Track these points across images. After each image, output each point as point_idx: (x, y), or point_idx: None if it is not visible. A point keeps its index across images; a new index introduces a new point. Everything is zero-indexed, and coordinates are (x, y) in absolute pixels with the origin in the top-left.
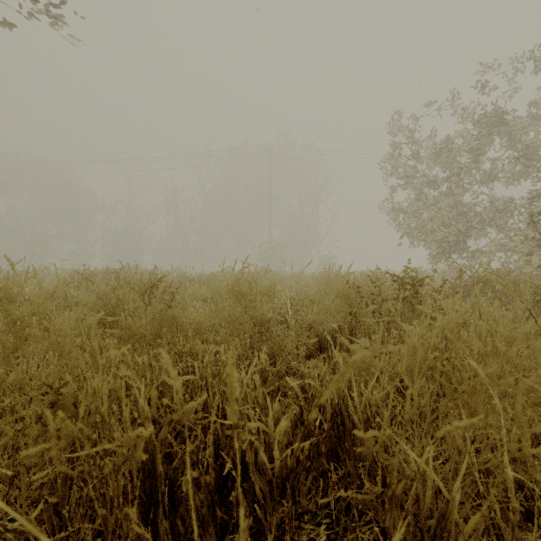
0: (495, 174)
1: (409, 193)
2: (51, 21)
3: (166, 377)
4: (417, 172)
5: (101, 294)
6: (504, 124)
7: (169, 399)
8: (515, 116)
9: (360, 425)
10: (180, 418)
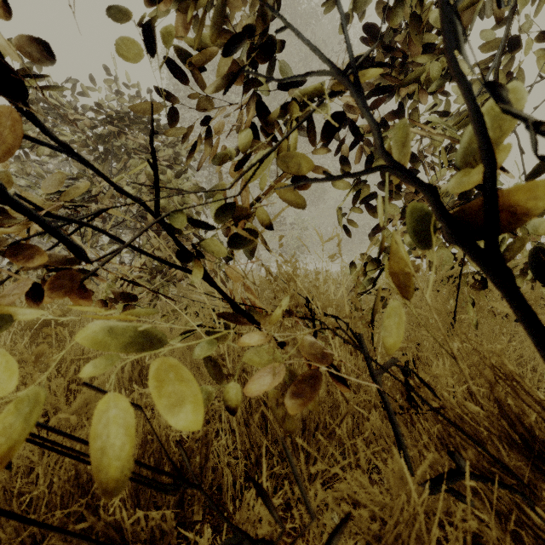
0: None
1: None
2: None
3: None
4: None
5: None
6: None
7: None
8: None
9: None
10: None
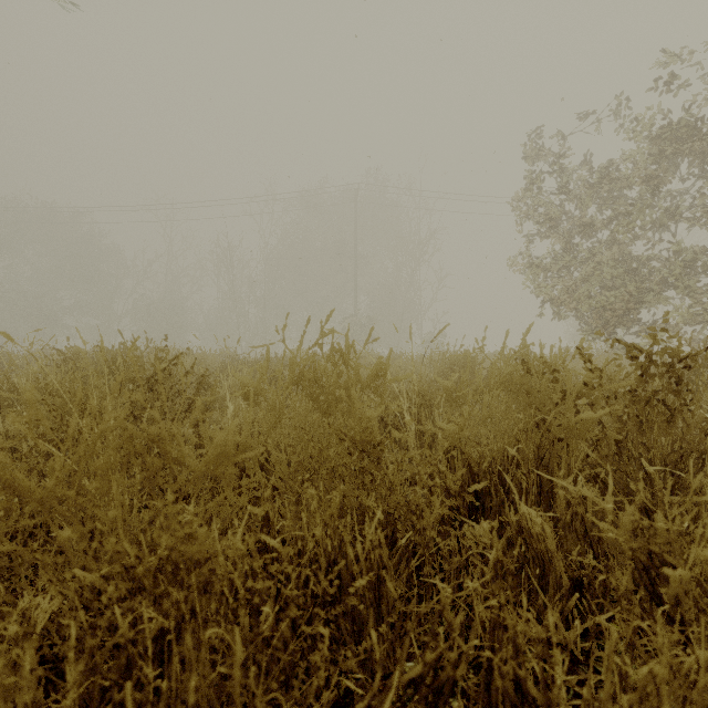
0: (682, 213)
1: (553, 244)
2: None
3: None
4: (564, 212)
5: (62, 385)
6: (700, 137)
7: None
8: None
9: None
10: None
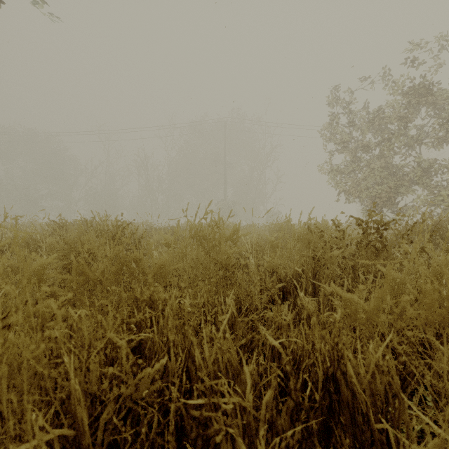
0: (422, 139)
1: (345, 157)
2: (34, 2)
3: (114, 336)
4: (352, 138)
5: (69, 240)
6: (431, 94)
7: (119, 363)
8: (439, 88)
9: (367, 399)
10: (132, 391)
